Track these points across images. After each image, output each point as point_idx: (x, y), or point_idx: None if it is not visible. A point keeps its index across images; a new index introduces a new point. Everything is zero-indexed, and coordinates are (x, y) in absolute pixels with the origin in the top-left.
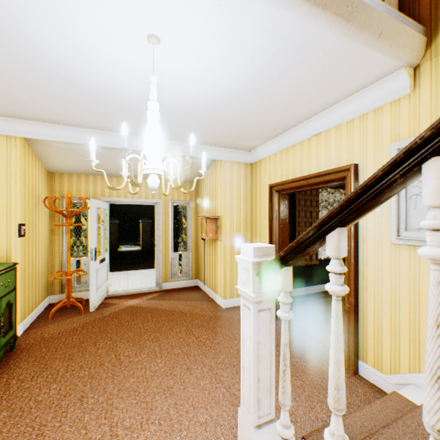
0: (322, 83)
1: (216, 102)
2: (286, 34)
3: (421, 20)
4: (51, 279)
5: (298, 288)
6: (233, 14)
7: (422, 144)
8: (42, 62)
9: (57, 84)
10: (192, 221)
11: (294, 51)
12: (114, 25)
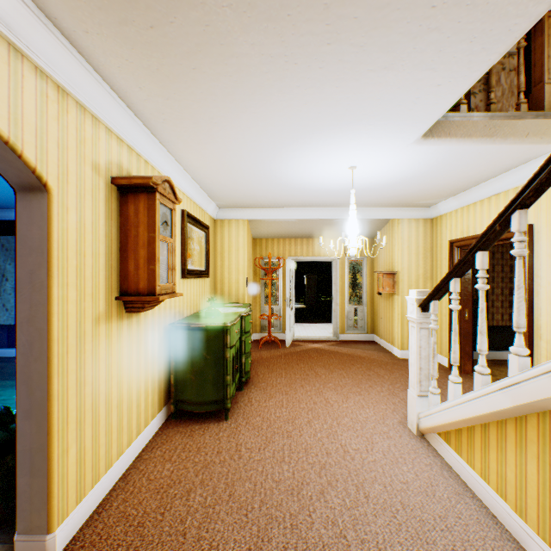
0: (487, 163)
1: (392, 183)
2: (443, 152)
3: None
4: (260, 319)
5: (492, 351)
6: (403, 152)
7: (474, 246)
8: (284, 184)
9: (285, 191)
10: (367, 276)
11: (452, 156)
12: (331, 167)
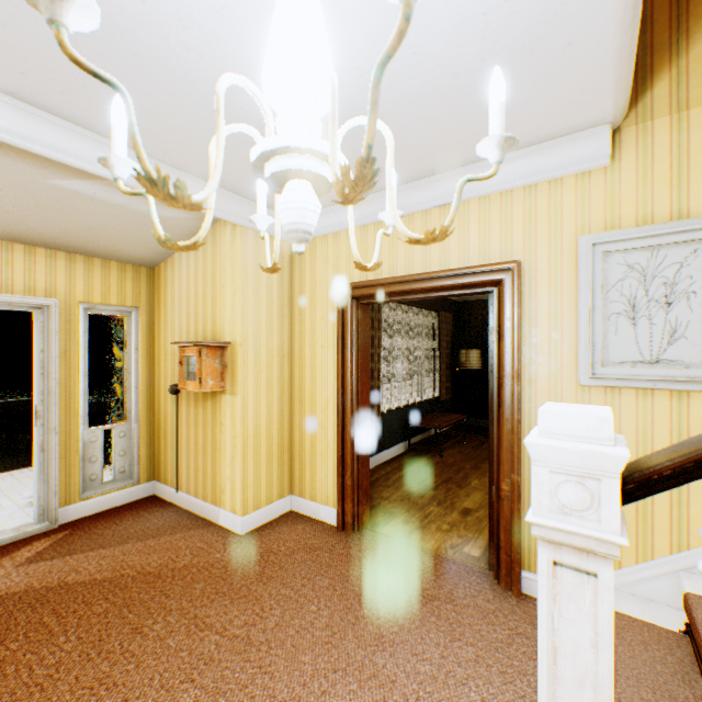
0: (511, 109)
1: None
2: None
3: None
4: None
5: None
6: None
7: None
8: None
9: None
10: (139, 352)
11: (540, 12)
12: None
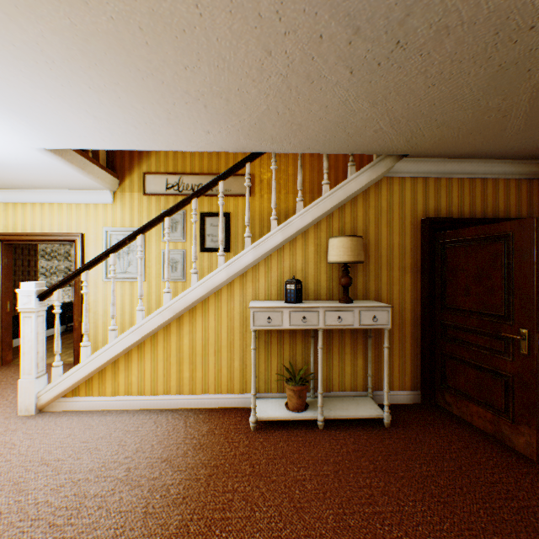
0: (63, 181)
1: None
2: (49, 163)
3: (118, 170)
4: None
5: (15, 339)
6: (19, 148)
7: (110, 250)
8: None
9: None
10: None
11: (51, 168)
12: None
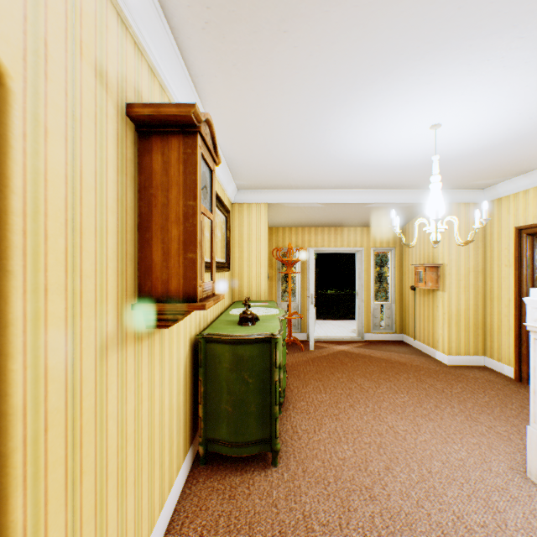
0: None
1: (467, 154)
2: None
3: None
4: None
5: None
6: (524, 99)
7: None
8: (331, 154)
9: (328, 164)
10: (395, 269)
11: None
12: (407, 126)
